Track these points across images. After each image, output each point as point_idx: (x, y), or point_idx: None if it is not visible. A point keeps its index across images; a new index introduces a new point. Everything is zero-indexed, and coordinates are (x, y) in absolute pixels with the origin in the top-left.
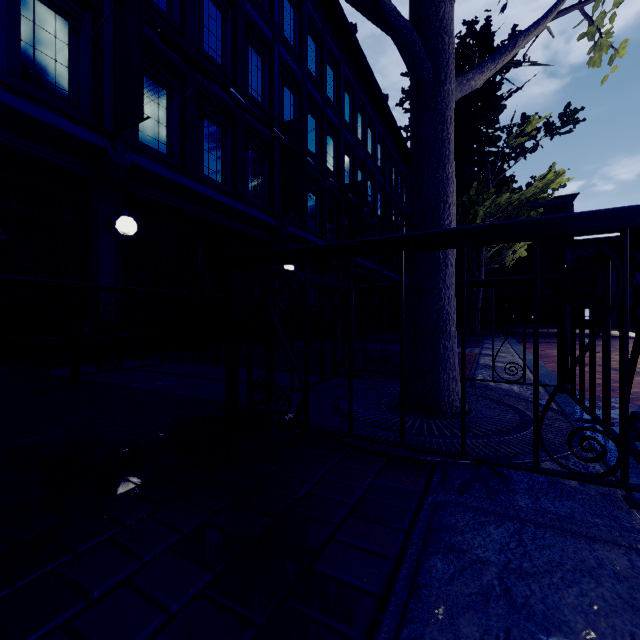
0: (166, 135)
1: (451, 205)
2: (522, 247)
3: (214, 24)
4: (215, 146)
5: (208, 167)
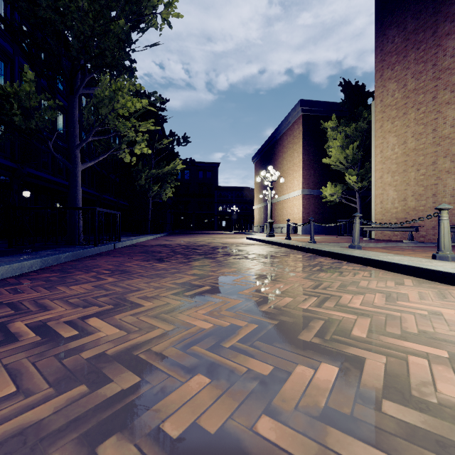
0: None
1: (79, 196)
2: (170, 192)
3: None
4: None
5: None
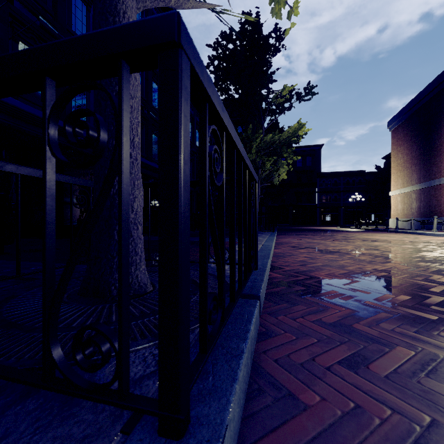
0: None
1: None
2: (284, 172)
3: None
4: None
5: None
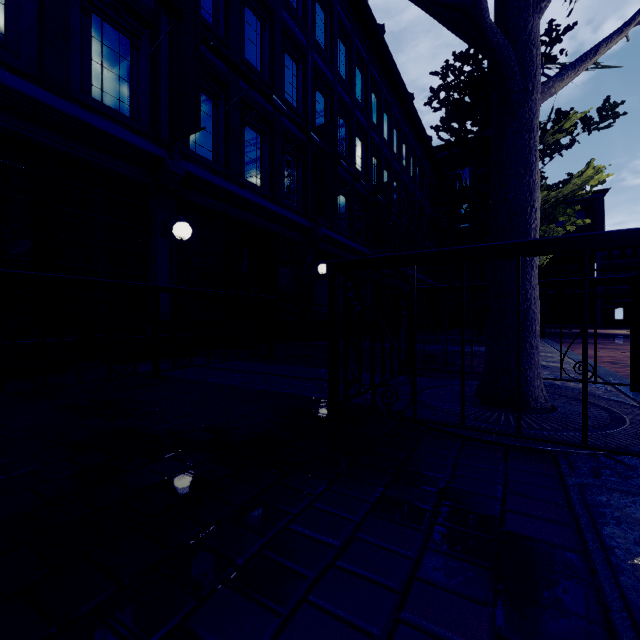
0: (212, 143)
1: (537, 209)
2: None
3: (254, 33)
4: (255, 151)
5: (249, 172)
